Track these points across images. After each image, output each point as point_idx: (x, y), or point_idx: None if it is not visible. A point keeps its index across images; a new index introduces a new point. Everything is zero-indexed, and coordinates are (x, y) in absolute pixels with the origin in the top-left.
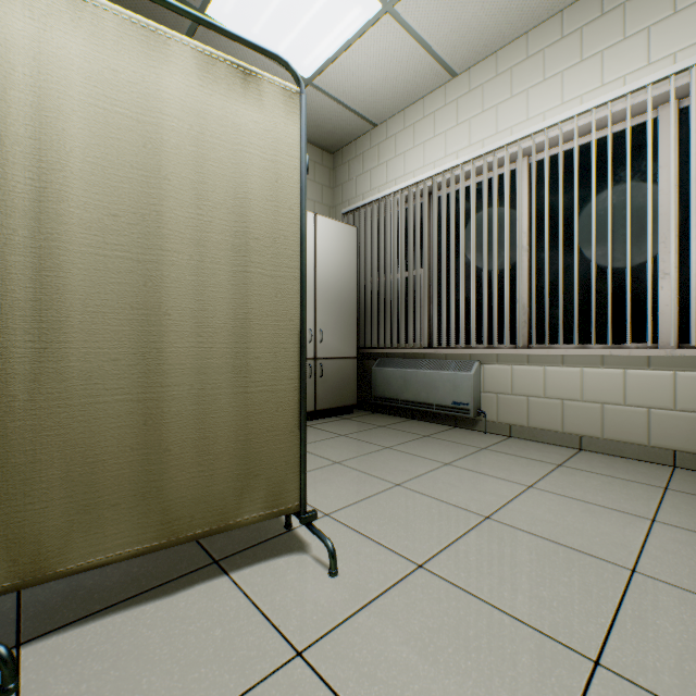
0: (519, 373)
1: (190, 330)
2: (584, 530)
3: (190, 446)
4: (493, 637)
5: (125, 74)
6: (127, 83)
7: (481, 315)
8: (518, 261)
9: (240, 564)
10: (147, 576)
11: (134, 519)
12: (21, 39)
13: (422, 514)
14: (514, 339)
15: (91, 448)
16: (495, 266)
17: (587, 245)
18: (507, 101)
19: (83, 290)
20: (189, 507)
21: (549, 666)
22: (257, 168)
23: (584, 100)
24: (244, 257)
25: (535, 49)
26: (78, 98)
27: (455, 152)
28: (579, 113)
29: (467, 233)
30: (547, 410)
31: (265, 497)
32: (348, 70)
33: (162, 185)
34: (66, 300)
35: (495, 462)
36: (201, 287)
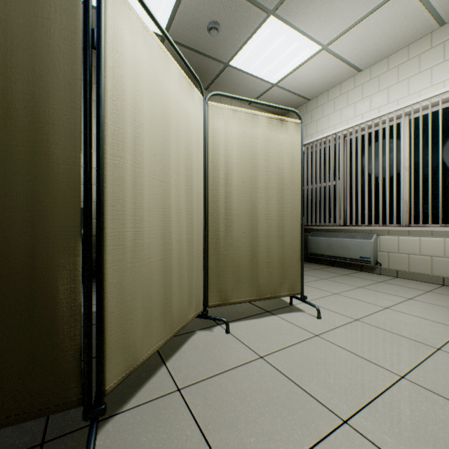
0: (402, 241)
1: (264, 221)
2: (439, 315)
3: (265, 264)
4: (393, 339)
5: (246, 132)
6: (247, 135)
7: (377, 207)
8: (402, 177)
9: (278, 313)
10: (245, 313)
11: (249, 288)
12: (221, 129)
13: (352, 304)
14: (399, 221)
15: (238, 262)
16: (387, 180)
17: (448, 166)
18: (394, 85)
19: (236, 209)
20: (264, 287)
21: (417, 347)
22: (286, 157)
23: (446, 84)
24: (281, 192)
25: (413, 55)
26: (235, 144)
27: (360, 114)
28: (442, 93)
29: (368, 159)
30: (421, 262)
31: (289, 287)
32: (297, 77)
33: (257, 169)
34: (232, 212)
35: (388, 288)
36: (267, 205)
